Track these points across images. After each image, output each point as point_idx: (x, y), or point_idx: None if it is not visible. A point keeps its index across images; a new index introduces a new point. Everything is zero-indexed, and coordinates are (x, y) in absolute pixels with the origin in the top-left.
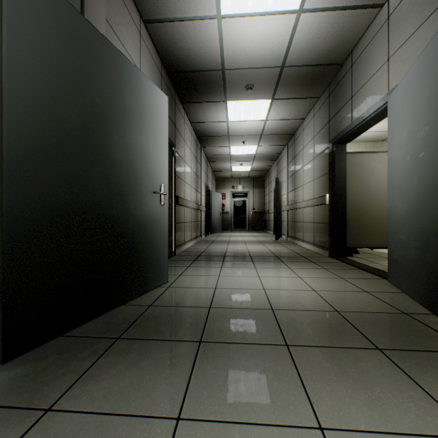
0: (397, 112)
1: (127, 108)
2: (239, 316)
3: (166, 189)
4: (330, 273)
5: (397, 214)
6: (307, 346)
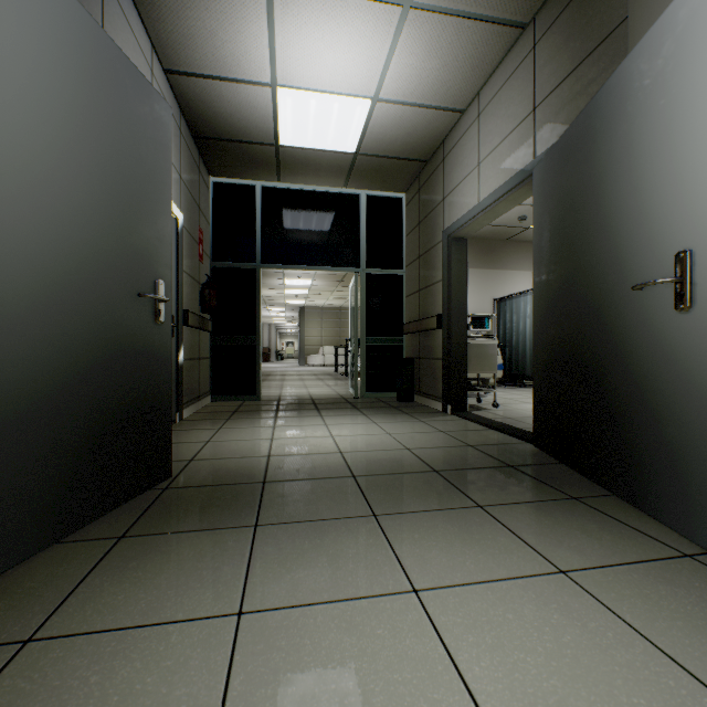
0: None
1: (601, 169)
2: (420, 497)
3: (706, 254)
4: None
5: None
6: (334, 477)
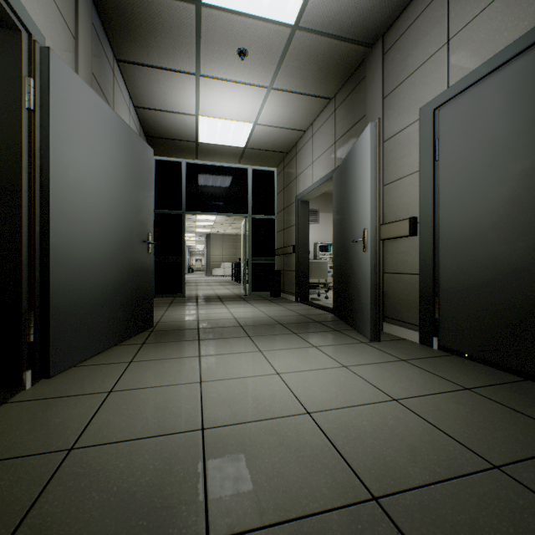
0: (82, 116)
1: (350, 187)
2: (270, 331)
3: (369, 231)
4: (106, 411)
5: (82, 259)
6: (232, 326)
